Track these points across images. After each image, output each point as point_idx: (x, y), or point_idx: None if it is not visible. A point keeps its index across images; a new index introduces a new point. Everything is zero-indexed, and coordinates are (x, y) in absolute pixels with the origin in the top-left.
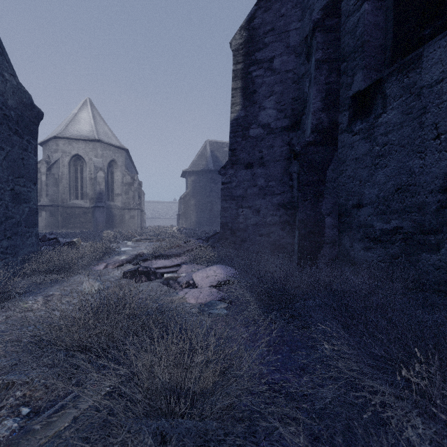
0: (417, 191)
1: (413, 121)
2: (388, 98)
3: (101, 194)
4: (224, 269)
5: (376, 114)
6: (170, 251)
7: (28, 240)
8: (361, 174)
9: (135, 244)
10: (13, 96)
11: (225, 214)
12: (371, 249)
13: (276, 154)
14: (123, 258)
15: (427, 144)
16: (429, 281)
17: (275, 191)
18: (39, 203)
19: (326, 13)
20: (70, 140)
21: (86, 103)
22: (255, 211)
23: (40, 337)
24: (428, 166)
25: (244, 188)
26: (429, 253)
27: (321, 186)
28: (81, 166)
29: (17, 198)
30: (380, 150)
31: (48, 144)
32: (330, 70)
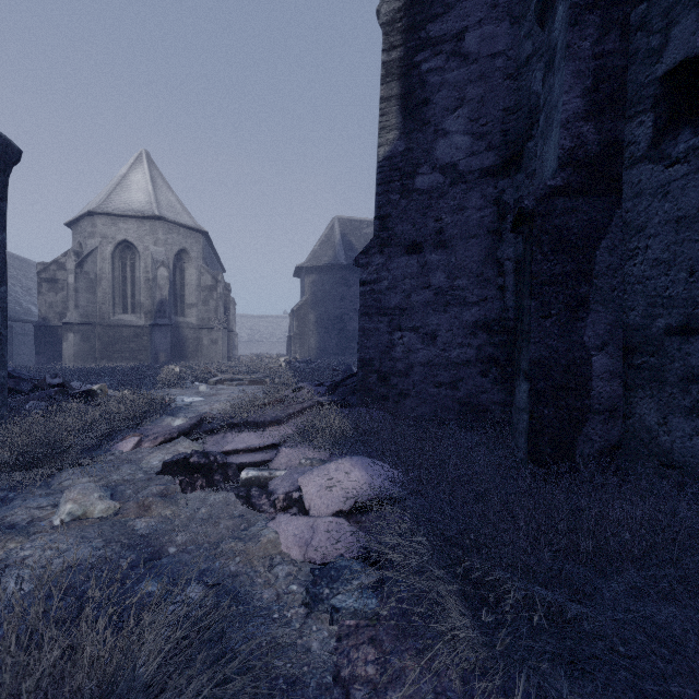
0: None
1: None
2: None
3: (163, 305)
4: (368, 470)
5: None
6: (262, 414)
7: None
8: (694, 256)
9: (211, 390)
10: None
11: (367, 342)
12: None
13: (469, 222)
14: (177, 422)
15: None
16: None
17: (468, 298)
18: (64, 320)
19: None
20: (115, 218)
21: (142, 157)
22: (428, 337)
23: None
24: None
25: (405, 291)
26: None
27: (583, 284)
28: (132, 260)
29: None
30: None
31: (80, 224)
32: (604, 25)
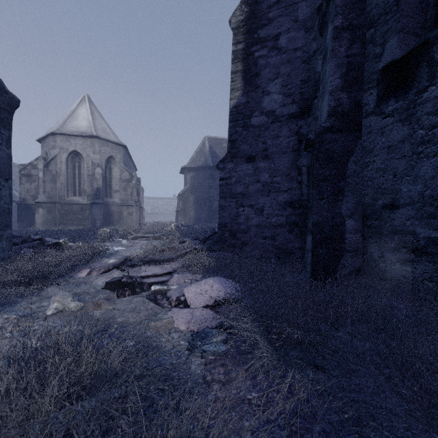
0: None
1: None
2: None
3: (99, 191)
4: (222, 284)
5: (418, 88)
6: (162, 256)
7: None
8: (396, 167)
9: (130, 243)
10: None
11: (223, 213)
12: (412, 263)
13: (282, 145)
14: (111, 261)
15: None
16: None
17: (281, 188)
18: (36, 200)
19: None
20: (68, 136)
21: (85, 99)
22: (258, 210)
23: None
24: None
25: (245, 184)
26: None
27: (341, 181)
28: (79, 162)
29: None
30: (426, 134)
31: (46, 140)
32: (352, 39)
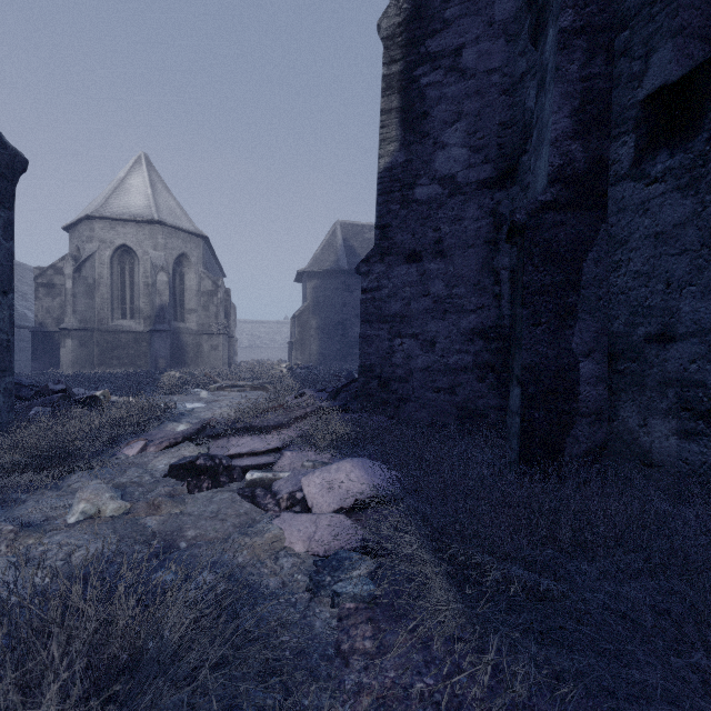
0: None
1: None
2: None
3: (163, 310)
4: (367, 470)
5: None
6: (265, 419)
7: None
8: (670, 269)
9: (213, 396)
10: None
11: (368, 348)
12: (701, 437)
13: (467, 233)
14: (181, 428)
15: None
16: None
17: (465, 306)
18: (62, 325)
19: None
20: (113, 222)
21: (140, 161)
22: (427, 343)
23: None
24: None
25: (405, 299)
26: None
27: (571, 294)
28: (131, 264)
29: None
30: None
31: (78, 228)
32: (590, 50)
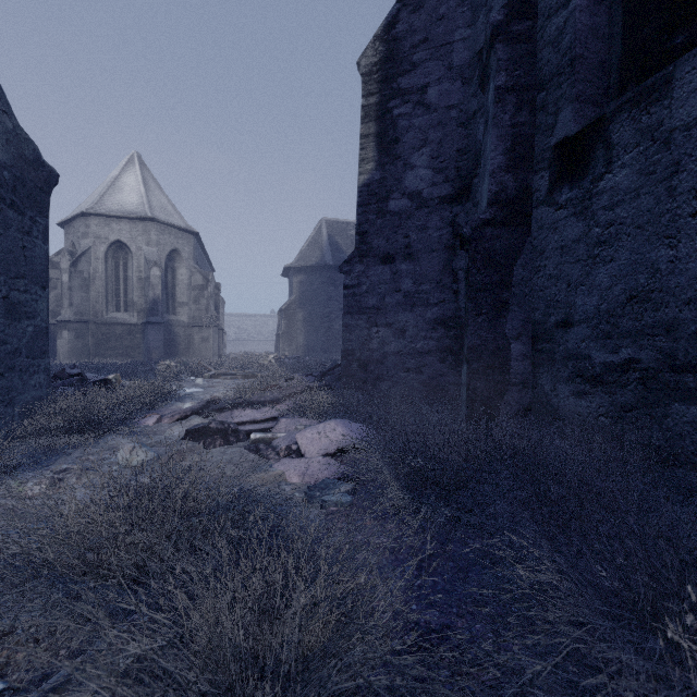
0: (664, 301)
1: (658, 186)
2: (615, 148)
3: (156, 303)
4: (347, 427)
5: (594, 175)
6: (262, 396)
7: (33, 379)
8: (570, 273)
9: (208, 383)
10: (7, 147)
11: (349, 335)
12: (587, 395)
13: (431, 239)
14: (187, 405)
15: (682, 223)
16: (684, 449)
17: (430, 300)
18: (58, 317)
19: (513, 12)
20: (108, 219)
21: (133, 160)
22: (398, 331)
23: (31, 552)
24: (683, 260)
25: (381, 294)
26: (685, 403)
27: (505, 291)
28: (124, 259)
29: (14, 310)
30: (603, 234)
31: (73, 224)
32: (518, 104)
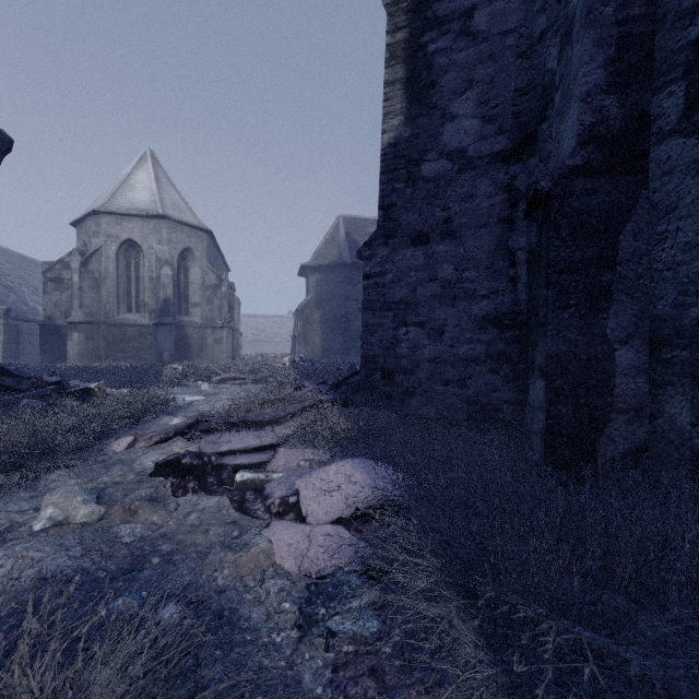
0: None
1: None
2: None
3: (167, 304)
4: (370, 474)
5: None
6: (261, 413)
7: None
8: None
9: (213, 389)
10: None
11: (370, 338)
12: None
13: (479, 211)
14: (175, 421)
15: None
16: None
17: (477, 291)
18: (69, 319)
19: None
20: (119, 217)
21: (146, 157)
22: (434, 332)
23: None
24: None
25: (411, 284)
26: None
27: (605, 272)
28: (136, 259)
29: None
30: None
31: (85, 223)
32: None
